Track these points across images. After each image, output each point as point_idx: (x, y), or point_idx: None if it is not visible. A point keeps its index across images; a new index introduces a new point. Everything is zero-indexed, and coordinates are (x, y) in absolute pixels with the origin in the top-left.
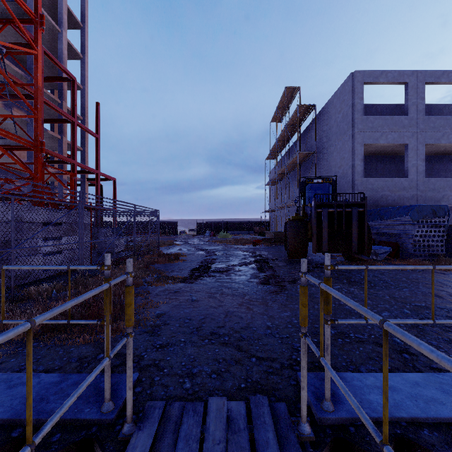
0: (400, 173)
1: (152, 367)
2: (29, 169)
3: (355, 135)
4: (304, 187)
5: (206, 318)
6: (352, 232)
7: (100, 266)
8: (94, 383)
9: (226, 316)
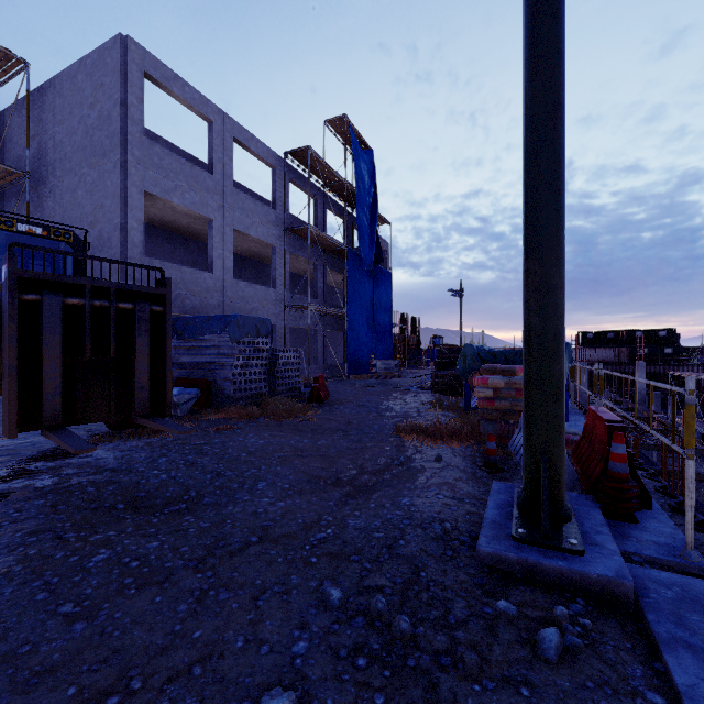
0: (198, 267)
1: None
2: None
3: (128, 165)
4: None
5: None
6: (135, 364)
7: None
8: None
9: None
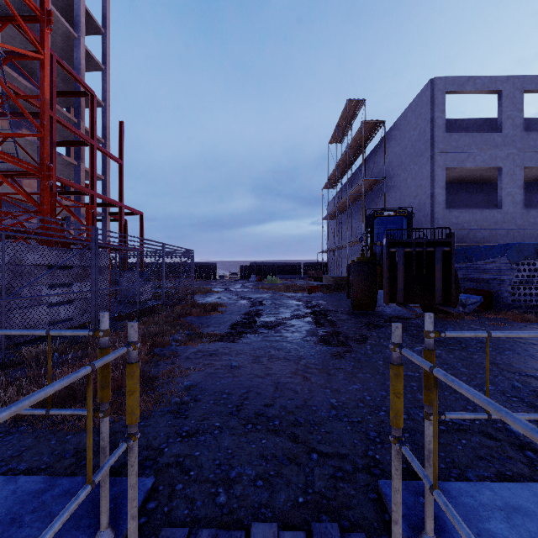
0: (491, 204)
1: (174, 468)
2: (33, 200)
3: (435, 156)
4: (372, 221)
5: (250, 393)
6: (434, 278)
7: (93, 331)
8: (91, 493)
9: (276, 389)
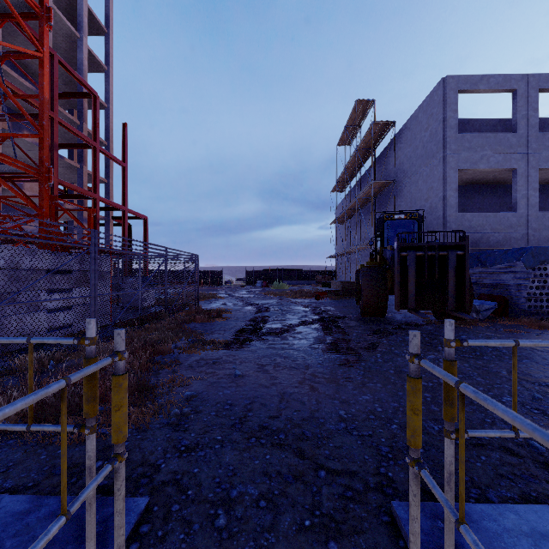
0: (504, 207)
1: (171, 486)
2: (32, 203)
3: (447, 158)
4: (382, 225)
5: (254, 403)
6: (448, 283)
7: (78, 339)
8: (80, 515)
9: (281, 399)
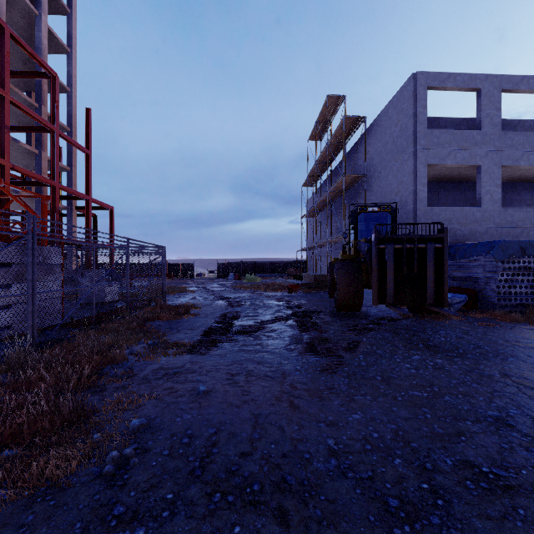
0: (467, 203)
1: None
2: None
3: (417, 152)
4: (356, 217)
5: (220, 433)
6: (426, 277)
7: None
8: None
9: (255, 425)
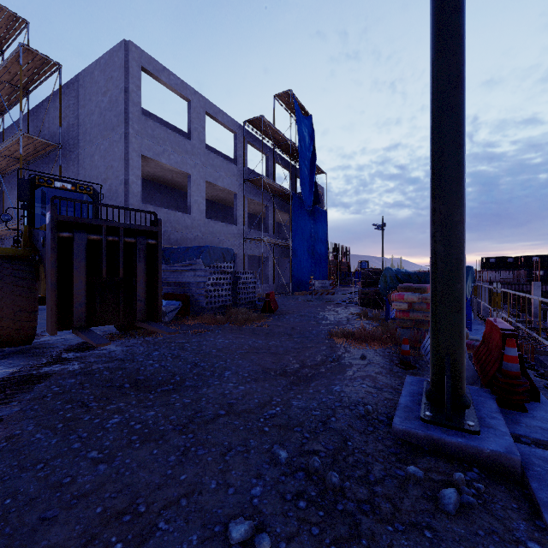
0: (179, 210)
1: None
2: None
3: (130, 136)
4: (32, 191)
5: None
6: (136, 282)
7: None
8: None
9: None
